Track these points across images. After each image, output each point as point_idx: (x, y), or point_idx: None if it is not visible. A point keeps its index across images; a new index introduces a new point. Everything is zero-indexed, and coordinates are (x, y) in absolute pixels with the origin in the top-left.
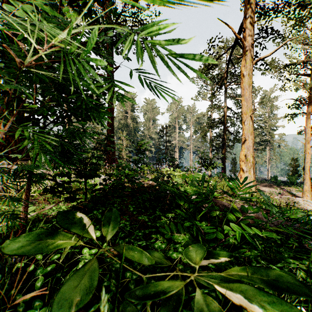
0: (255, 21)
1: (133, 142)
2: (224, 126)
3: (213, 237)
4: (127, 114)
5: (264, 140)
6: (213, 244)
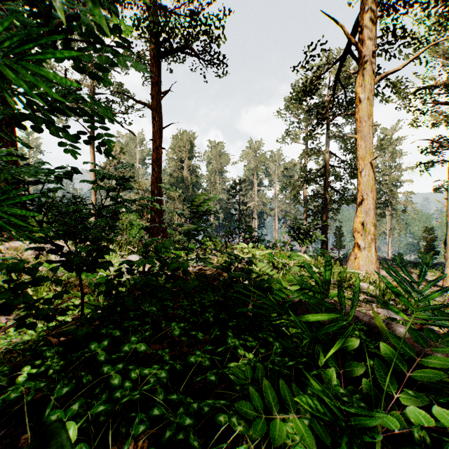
0: (378, 17)
1: (185, 198)
2: (325, 181)
3: (371, 424)
4: (183, 163)
5: (383, 201)
6: (367, 438)
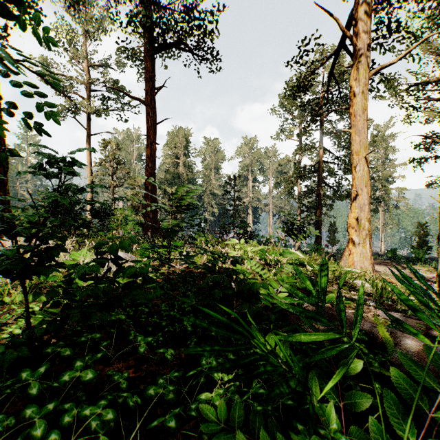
0: (373, 10)
1: (165, 190)
2: (319, 177)
3: None
4: (178, 159)
5: (377, 197)
6: None
